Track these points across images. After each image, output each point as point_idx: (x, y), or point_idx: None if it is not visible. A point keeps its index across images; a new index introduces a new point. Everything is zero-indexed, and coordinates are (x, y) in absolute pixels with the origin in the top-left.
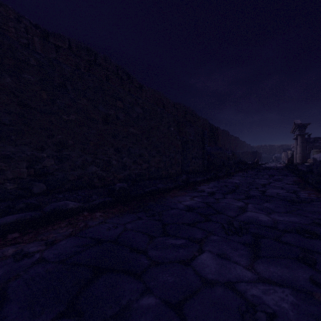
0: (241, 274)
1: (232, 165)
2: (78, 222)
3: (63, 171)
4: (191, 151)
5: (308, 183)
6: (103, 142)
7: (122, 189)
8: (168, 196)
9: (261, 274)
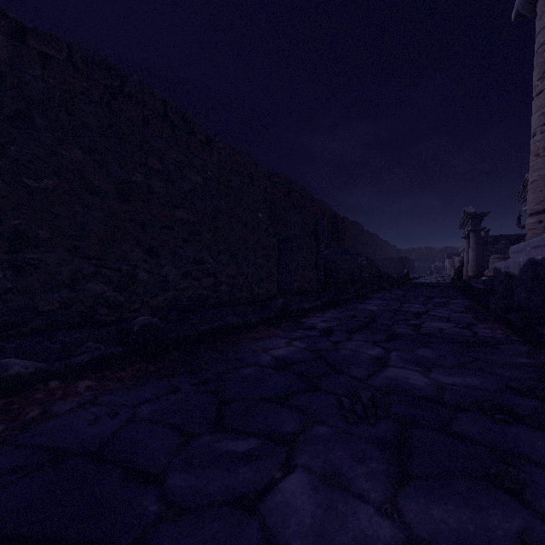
0: (369, 532)
1: (367, 281)
2: (28, 408)
3: (27, 294)
4: (296, 255)
5: (489, 311)
6: (118, 235)
7: (147, 328)
8: (245, 340)
9: (413, 527)
